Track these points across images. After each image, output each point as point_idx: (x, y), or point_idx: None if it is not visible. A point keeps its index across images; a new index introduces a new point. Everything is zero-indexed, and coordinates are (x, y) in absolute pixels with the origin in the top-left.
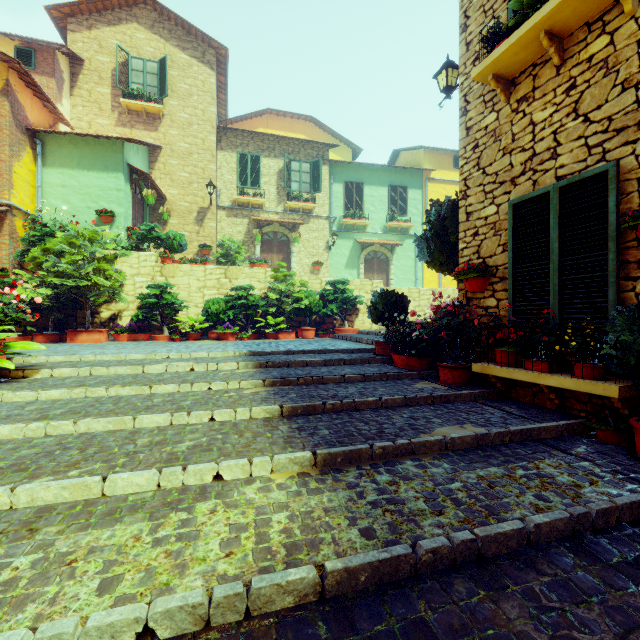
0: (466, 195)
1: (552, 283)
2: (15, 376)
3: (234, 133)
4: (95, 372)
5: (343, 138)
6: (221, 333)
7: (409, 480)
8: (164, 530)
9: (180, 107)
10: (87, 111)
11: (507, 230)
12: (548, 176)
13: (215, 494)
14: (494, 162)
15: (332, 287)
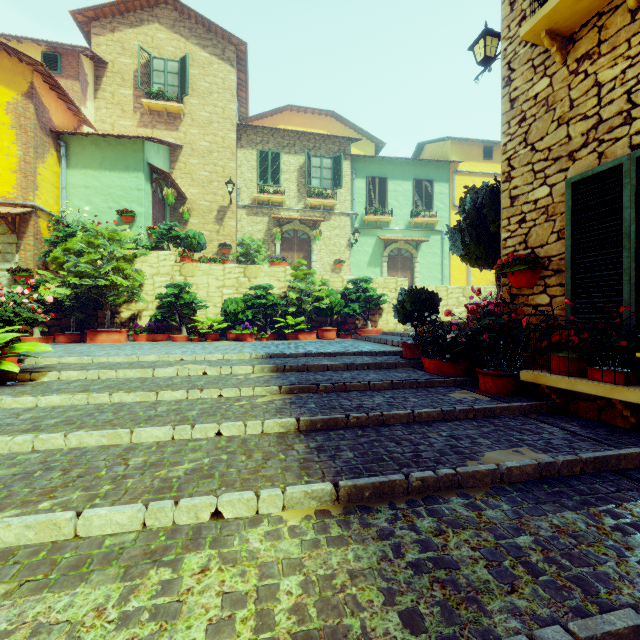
0: (510, 177)
1: (626, 275)
2: (22, 379)
3: (254, 130)
4: (103, 375)
5: (365, 132)
6: (239, 333)
7: (459, 528)
8: (137, 599)
9: (200, 106)
10: (110, 113)
11: (563, 214)
12: (619, 146)
13: (211, 540)
14: (546, 135)
15: (354, 285)
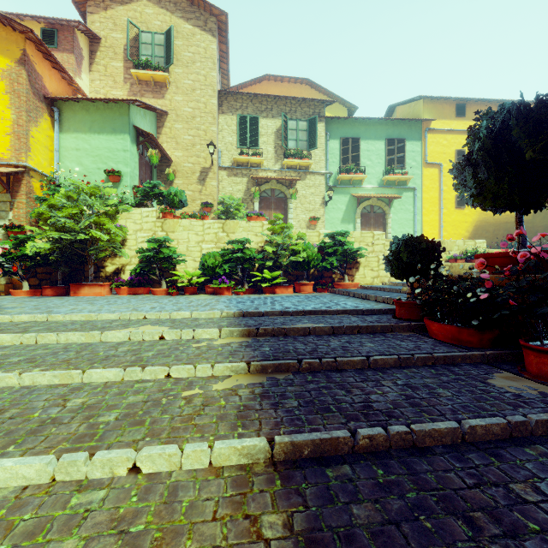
0: None
1: None
2: None
3: (234, 97)
4: (41, 340)
5: (338, 97)
6: (216, 287)
7: None
8: None
9: (184, 74)
10: (103, 84)
11: None
12: None
13: None
14: None
15: (331, 239)
